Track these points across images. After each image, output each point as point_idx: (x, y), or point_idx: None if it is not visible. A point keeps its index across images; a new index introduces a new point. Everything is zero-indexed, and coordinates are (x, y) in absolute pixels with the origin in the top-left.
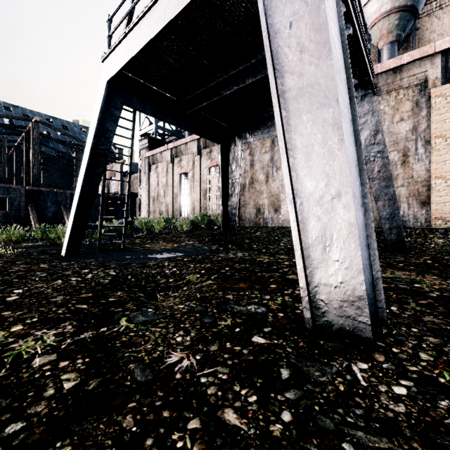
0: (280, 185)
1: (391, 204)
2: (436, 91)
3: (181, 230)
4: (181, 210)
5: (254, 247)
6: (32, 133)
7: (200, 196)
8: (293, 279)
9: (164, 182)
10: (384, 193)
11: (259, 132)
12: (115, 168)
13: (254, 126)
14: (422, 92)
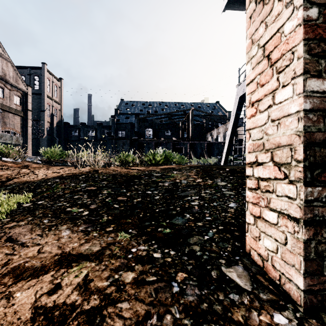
0: None
1: None
2: None
3: None
4: None
5: None
6: (191, 115)
7: None
8: None
9: None
10: None
11: None
12: (228, 125)
13: None
14: None
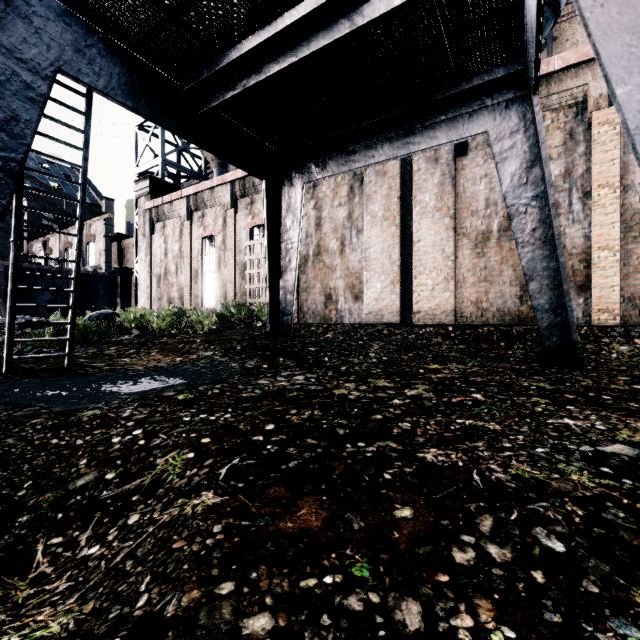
0: (362, 258)
1: (552, 287)
2: (600, 115)
3: (200, 329)
4: (203, 296)
5: (326, 360)
6: None
7: (235, 274)
8: (443, 468)
9: (177, 251)
10: (541, 268)
11: (331, 163)
12: (95, 227)
13: (324, 153)
14: (578, 117)
